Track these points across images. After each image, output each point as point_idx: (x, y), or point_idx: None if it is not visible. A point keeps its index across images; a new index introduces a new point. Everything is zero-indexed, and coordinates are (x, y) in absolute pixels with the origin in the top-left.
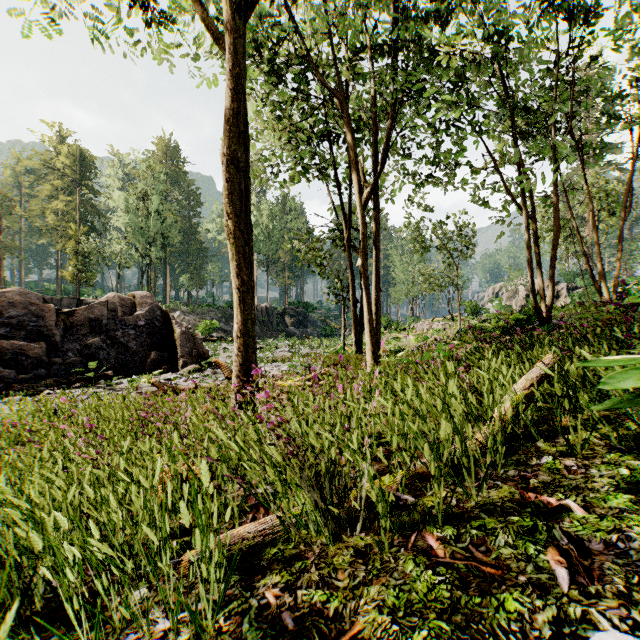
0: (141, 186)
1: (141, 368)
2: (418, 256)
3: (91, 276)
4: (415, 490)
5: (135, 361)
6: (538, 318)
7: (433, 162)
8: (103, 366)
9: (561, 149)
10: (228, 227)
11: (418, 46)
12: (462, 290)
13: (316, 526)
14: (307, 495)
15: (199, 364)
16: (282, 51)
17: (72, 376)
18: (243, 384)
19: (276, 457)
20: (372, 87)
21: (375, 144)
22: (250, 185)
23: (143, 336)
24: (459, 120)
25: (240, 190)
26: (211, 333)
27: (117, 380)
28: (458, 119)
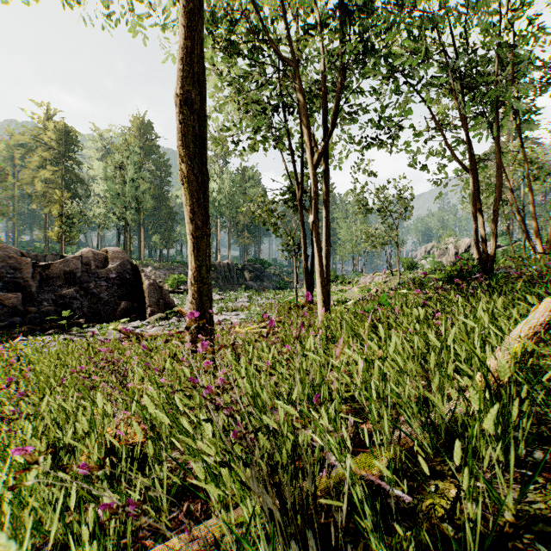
0: (118, 157)
1: (112, 316)
2: (360, 219)
3: (74, 236)
4: (406, 478)
5: (106, 310)
6: (481, 269)
7: (380, 125)
8: (76, 314)
9: (510, 102)
10: (181, 171)
11: (369, 8)
12: (399, 249)
13: (270, 550)
14: (257, 500)
15: (165, 313)
16: (240, 27)
17: (46, 324)
18: (197, 331)
19: (208, 450)
20: (323, 57)
21: (325, 111)
22: (206, 134)
23: (114, 287)
24: (409, 78)
25: (193, 133)
26: (179, 286)
27: (89, 327)
28: (408, 76)
